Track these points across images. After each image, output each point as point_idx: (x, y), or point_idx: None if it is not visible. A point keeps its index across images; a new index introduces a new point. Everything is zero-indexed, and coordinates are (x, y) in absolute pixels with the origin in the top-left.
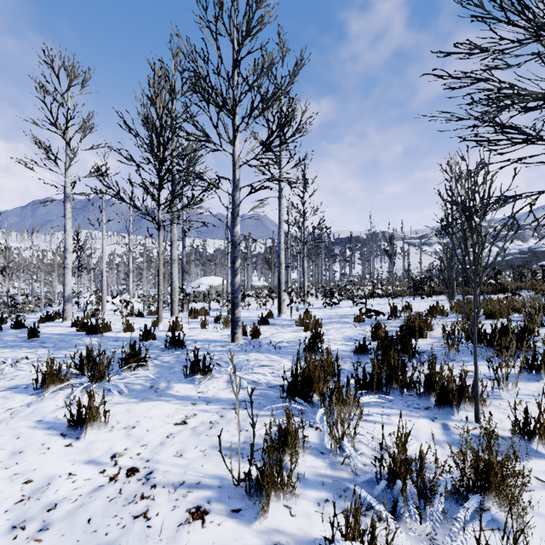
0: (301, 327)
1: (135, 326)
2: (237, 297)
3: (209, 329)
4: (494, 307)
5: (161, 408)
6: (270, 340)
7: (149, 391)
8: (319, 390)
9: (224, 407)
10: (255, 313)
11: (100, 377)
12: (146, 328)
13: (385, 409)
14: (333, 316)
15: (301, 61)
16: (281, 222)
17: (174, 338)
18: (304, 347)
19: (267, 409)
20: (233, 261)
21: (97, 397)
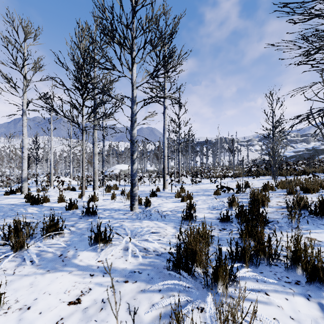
0: (178, 198)
1: (68, 198)
2: (134, 179)
3: (116, 201)
4: (309, 185)
5: (62, 281)
6: (157, 210)
7: (57, 260)
8: (200, 263)
9: (117, 279)
10: (148, 188)
11: (20, 247)
12: (70, 201)
13: (259, 283)
14: (199, 190)
15: (178, 24)
16: (165, 129)
17: (89, 209)
18: (182, 215)
19: (155, 282)
20: (132, 153)
21: (11, 267)
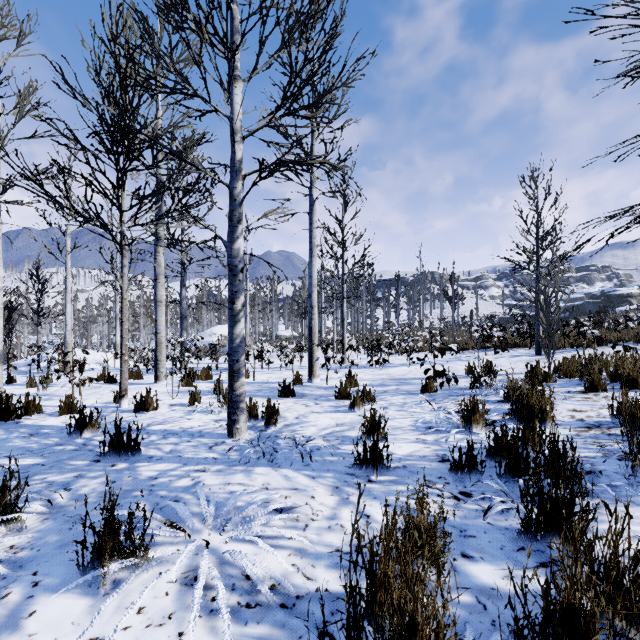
0: (342, 401)
1: (90, 401)
2: (237, 360)
3: (198, 409)
4: (634, 371)
5: None
6: (293, 435)
7: None
8: None
9: None
10: (276, 376)
11: None
12: (81, 413)
13: None
14: (386, 381)
15: (342, 19)
16: (313, 248)
17: (119, 437)
18: (353, 448)
19: None
20: (231, 298)
21: None
